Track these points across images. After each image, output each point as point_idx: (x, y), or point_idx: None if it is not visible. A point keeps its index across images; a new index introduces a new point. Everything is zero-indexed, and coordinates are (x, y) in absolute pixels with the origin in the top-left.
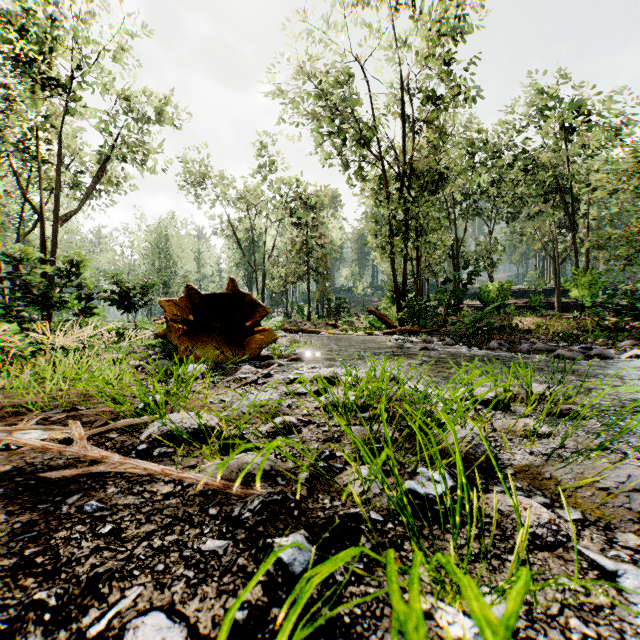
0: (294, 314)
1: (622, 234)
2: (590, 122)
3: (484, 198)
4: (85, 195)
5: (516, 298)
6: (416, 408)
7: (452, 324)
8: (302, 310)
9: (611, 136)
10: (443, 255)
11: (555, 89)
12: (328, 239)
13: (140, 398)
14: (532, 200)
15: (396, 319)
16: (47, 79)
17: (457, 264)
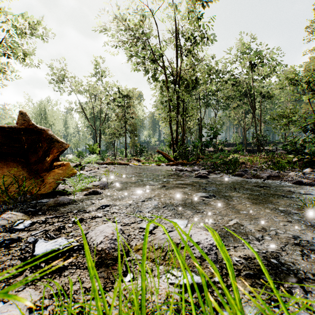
0: (118, 154)
1: (281, 115)
2: (262, 62)
3: (213, 98)
4: None
5: (226, 147)
6: None
7: (201, 159)
8: (122, 152)
9: (271, 70)
10: (195, 123)
11: (247, 44)
12: (136, 114)
13: None
14: (235, 99)
15: (172, 156)
16: None
17: (201, 129)
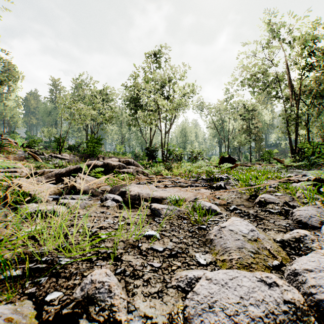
0: (243, 159)
1: None
2: None
3: None
4: (171, 124)
5: None
6: (253, 169)
7: (323, 164)
8: (247, 157)
9: None
10: None
11: None
12: (260, 123)
13: (226, 169)
14: None
15: (291, 161)
16: (168, 96)
17: None
